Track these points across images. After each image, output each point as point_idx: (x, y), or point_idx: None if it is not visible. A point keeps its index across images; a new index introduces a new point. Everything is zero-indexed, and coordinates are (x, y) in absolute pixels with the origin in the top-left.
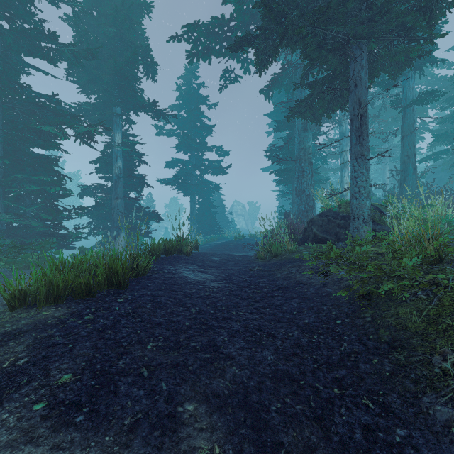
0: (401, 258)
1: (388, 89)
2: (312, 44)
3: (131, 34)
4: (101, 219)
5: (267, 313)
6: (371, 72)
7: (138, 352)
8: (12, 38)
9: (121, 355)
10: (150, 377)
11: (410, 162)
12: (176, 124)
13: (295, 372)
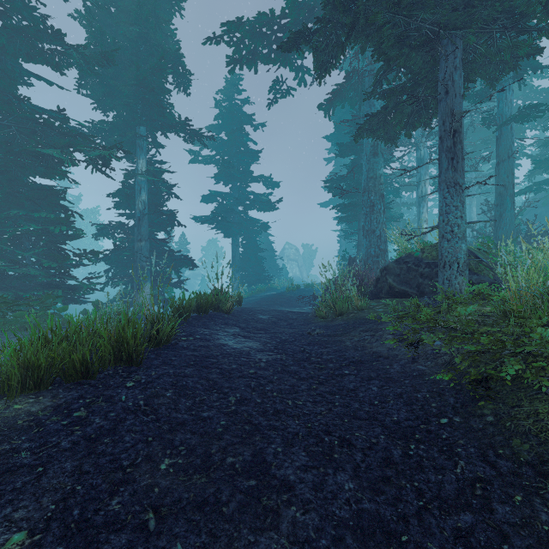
0: (524, 324)
1: (492, 95)
2: (389, 38)
3: (158, 35)
4: (122, 266)
5: (336, 403)
6: (466, 75)
7: (145, 479)
8: (6, 38)
9: (117, 486)
10: (159, 530)
11: (507, 195)
12: (214, 149)
13: (390, 517)
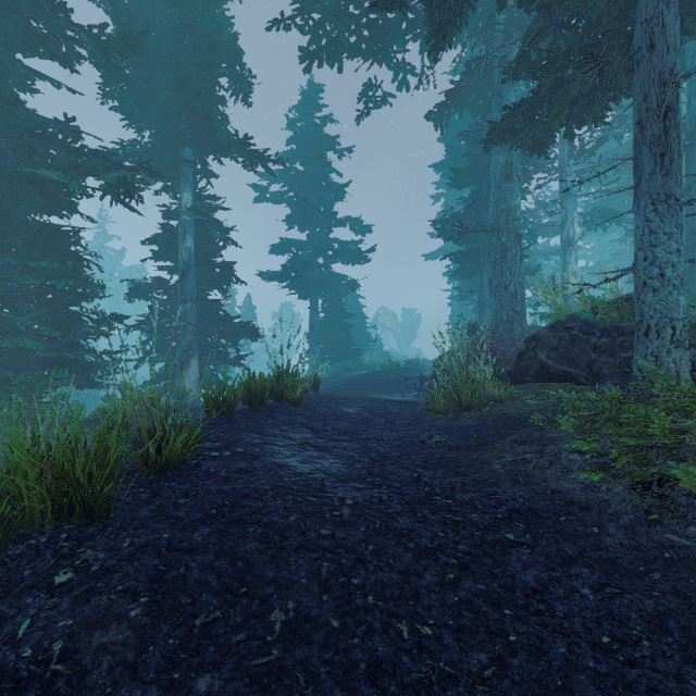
0: None
1: None
2: None
3: (206, 20)
4: (161, 336)
5: (511, 638)
6: (679, 21)
7: None
8: None
9: None
10: None
11: None
12: (287, 184)
13: None
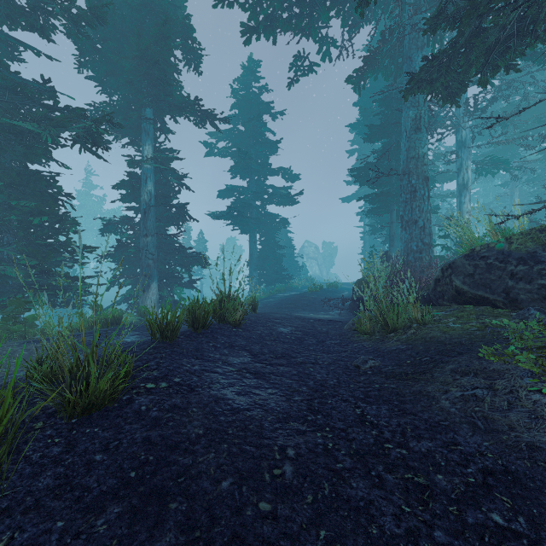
0: None
1: None
2: None
3: None
4: (128, 264)
5: None
6: None
7: None
8: None
9: None
10: None
11: None
12: (231, 141)
13: None
